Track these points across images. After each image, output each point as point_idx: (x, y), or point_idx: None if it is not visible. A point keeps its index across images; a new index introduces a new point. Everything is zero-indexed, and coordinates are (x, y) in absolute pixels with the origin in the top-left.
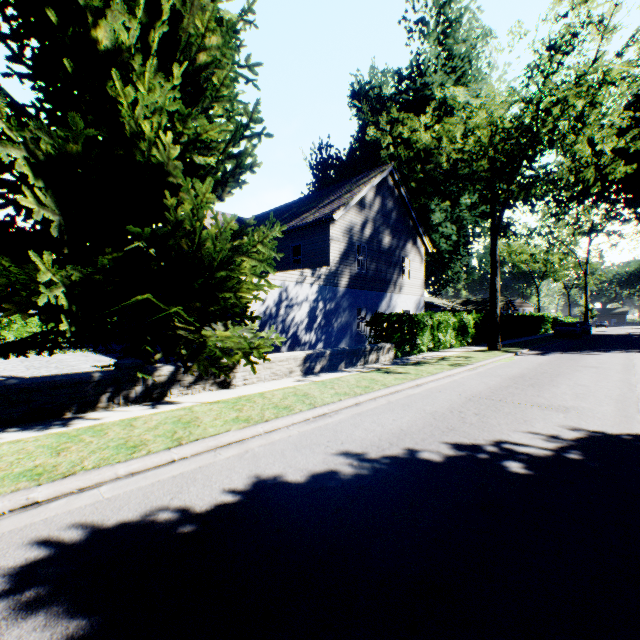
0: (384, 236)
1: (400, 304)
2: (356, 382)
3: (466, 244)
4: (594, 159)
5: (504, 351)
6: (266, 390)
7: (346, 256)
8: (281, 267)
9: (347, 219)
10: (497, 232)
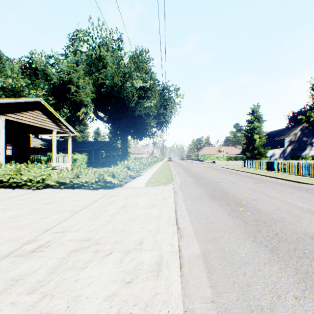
0: (302, 139)
1: (310, 153)
2: None
3: None
4: None
5: None
6: None
7: (289, 145)
8: (275, 147)
9: (289, 138)
10: None
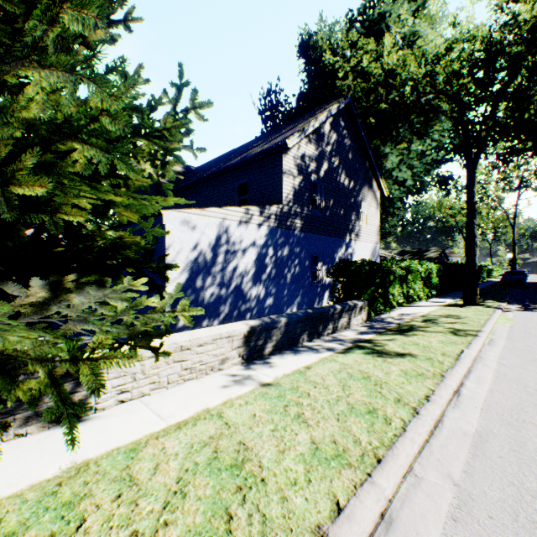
0: (341, 175)
1: (357, 252)
2: (341, 389)
3: (415, 193)
4: (536, 111)
5: (484, 305)
6: (154, 429)
7: (300, 194)
8: None
9: (301, 151)
10: (475, 167)
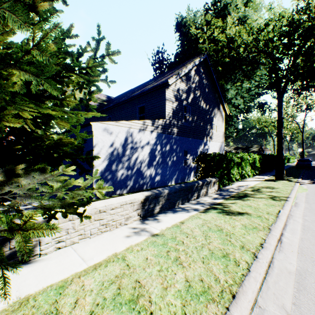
0: (201, 102)
1: (210, 148)
2: (204, 238)
3: (245, 112)
4: None
5: (288, 180)
6: (78, 270)
7: (177, 113)
8: None
9: (177, 86)
10: (282, 96)
